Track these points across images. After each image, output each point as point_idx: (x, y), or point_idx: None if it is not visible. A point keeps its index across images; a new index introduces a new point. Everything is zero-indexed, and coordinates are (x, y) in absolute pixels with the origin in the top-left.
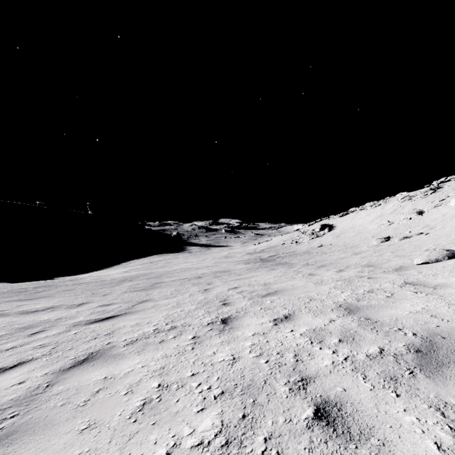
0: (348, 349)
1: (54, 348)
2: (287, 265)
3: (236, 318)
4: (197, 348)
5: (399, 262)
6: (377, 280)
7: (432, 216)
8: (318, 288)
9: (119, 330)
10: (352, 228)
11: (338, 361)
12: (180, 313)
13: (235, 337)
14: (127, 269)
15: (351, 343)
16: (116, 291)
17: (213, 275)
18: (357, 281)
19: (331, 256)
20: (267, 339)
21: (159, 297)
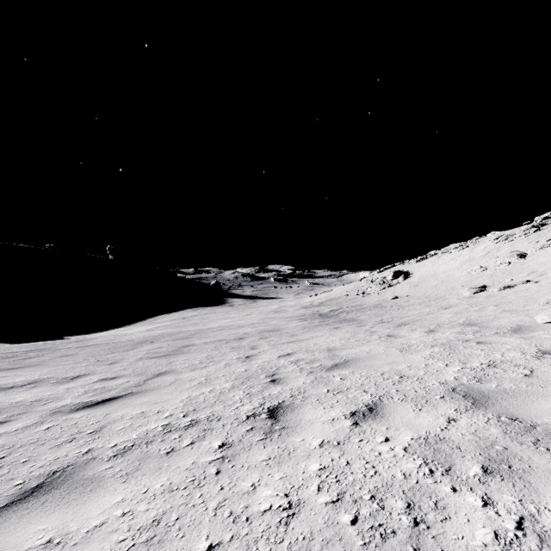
0: (513, 495)
1: (3, 457)
2: (355, 322)
3: (291, 407)
4: (225, 472)
5: (514, 320)
6: (493, 346)
7: (539, 260)
8: (407, 358)
9: (112, 424)
10: (433, 275)
11: (505, 532)
12: (209, 395)
13: (291, 449)
14: (153, 327)
15: (510, 477)
16: (130, 357)
17: (259, 335)
18: (462, 347)
19: (411, 310)
20: (347, 457)
21: (184, 367)
